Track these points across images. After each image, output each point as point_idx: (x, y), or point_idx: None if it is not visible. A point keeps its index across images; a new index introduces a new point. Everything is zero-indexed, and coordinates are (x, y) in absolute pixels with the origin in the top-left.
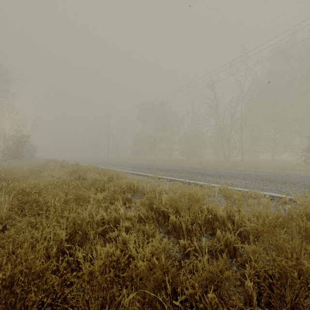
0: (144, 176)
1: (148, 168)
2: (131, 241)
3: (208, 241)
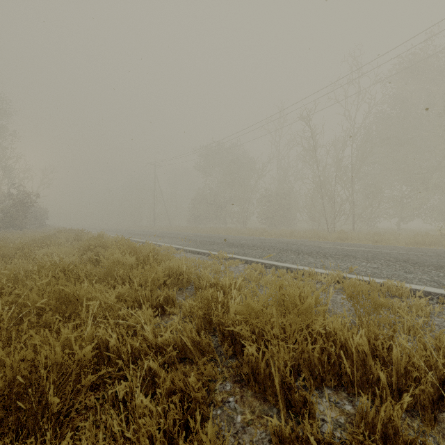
0: (204, 254)
1: (211, 241)
2: (143, 439)
3: (332, 409)
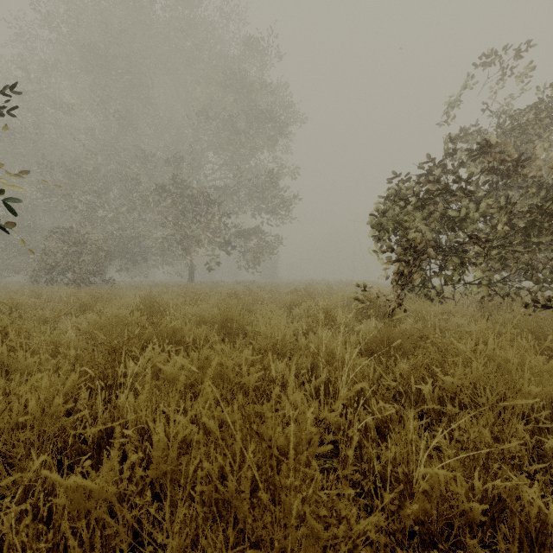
0: None
1: None
2: None
3: None
